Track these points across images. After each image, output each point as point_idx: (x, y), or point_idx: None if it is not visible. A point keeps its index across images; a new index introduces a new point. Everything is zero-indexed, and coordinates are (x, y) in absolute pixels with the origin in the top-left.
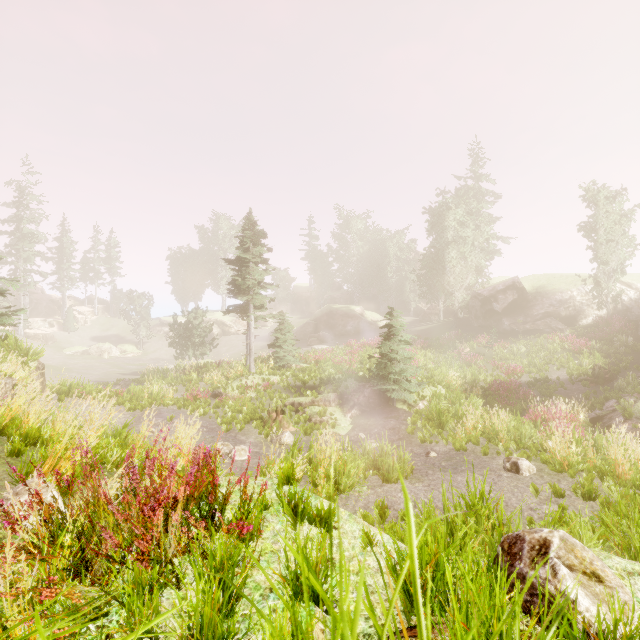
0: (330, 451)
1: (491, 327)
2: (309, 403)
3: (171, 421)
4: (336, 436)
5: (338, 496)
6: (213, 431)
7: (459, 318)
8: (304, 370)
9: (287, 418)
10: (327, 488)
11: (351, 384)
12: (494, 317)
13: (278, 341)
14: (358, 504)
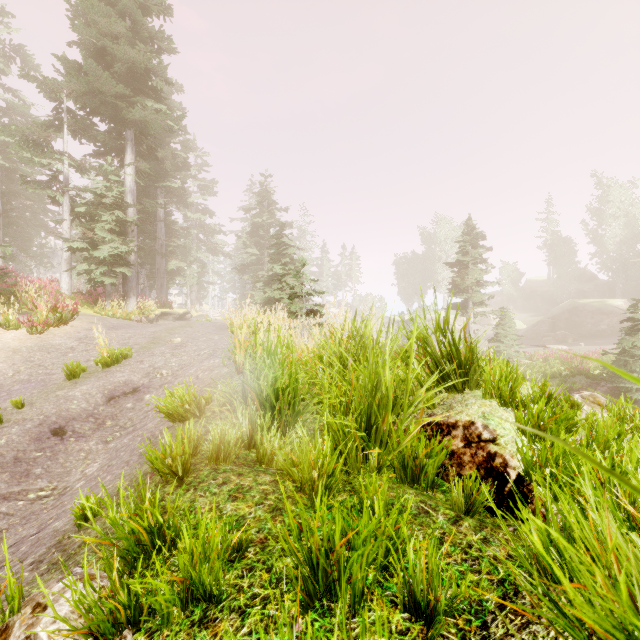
0: None
1: None
2: None
3: None
4: None
5: None
6: None
7: None
8: (527, 366)
9: None
10: None
11: (580, 380)
12: None
13: (498, 336)
14: None
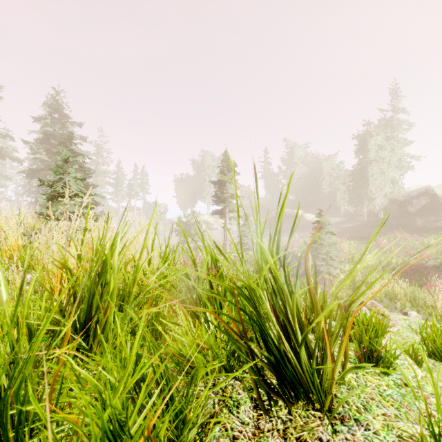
0: None
1: (406, 224)
2: None
3: None
4: None
5: None
6: None
7: (380, 218)
8: None
9: None
10: None
11: (292, 261)
12: (409, 217)
13: (244, 232)
14: None
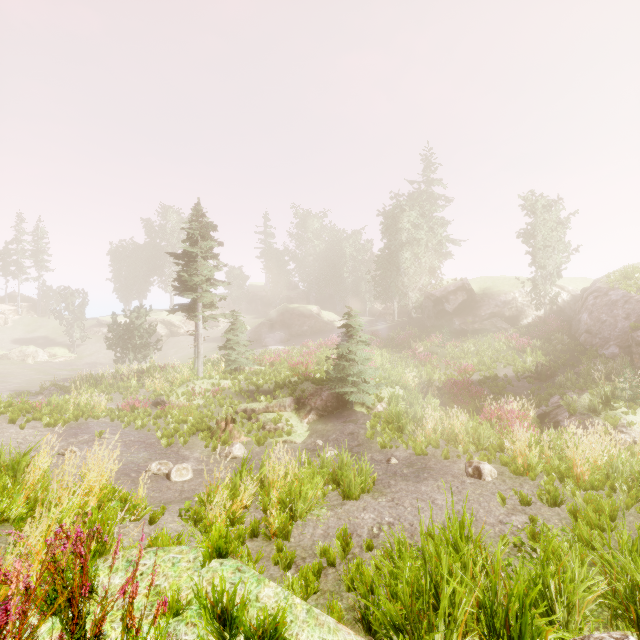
0: (284, 470)
1: (443, 327)
2: (263, 409)
3: (100, 437)
4: (292, 444)
5: (293, 524)
6: (151, 446)
7: (413, 318)
8: (258, 373)
9: (238, 427)
10: (281, 517)
11: (308, 387)
12: (446, 317)
13: (230, 342)
14: (317, 532)
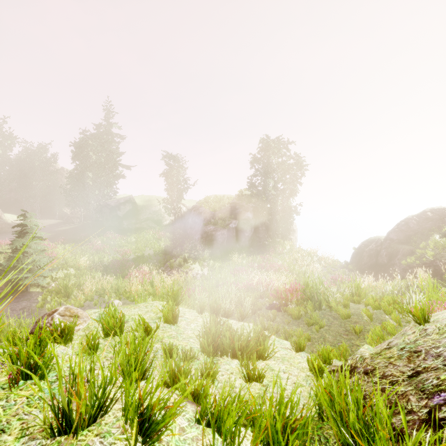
0: None
1: (116, 226)
2: None
3: None
4: None
5: None
6: None
7: (96, 221)
8: None
9: None
10: None
11: None
12: (118, 220)
13: None
14: None
